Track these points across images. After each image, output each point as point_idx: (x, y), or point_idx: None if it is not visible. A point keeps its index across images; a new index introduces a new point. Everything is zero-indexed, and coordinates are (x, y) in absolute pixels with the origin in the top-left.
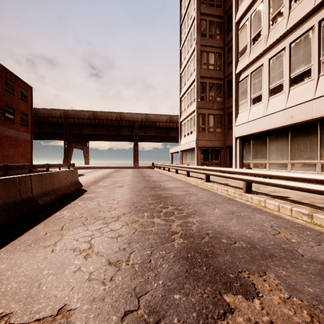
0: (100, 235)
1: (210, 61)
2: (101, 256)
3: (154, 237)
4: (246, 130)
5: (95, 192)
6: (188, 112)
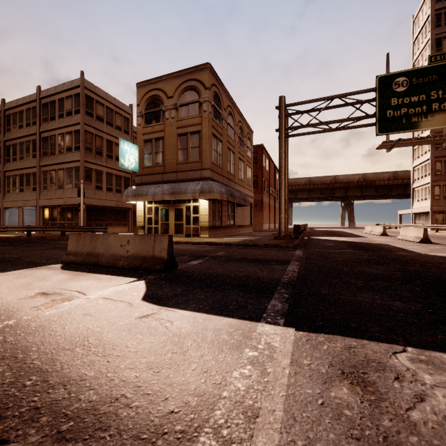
0: None
1: None
2: None
3: None
4: None
5: None
6: (422, 182)
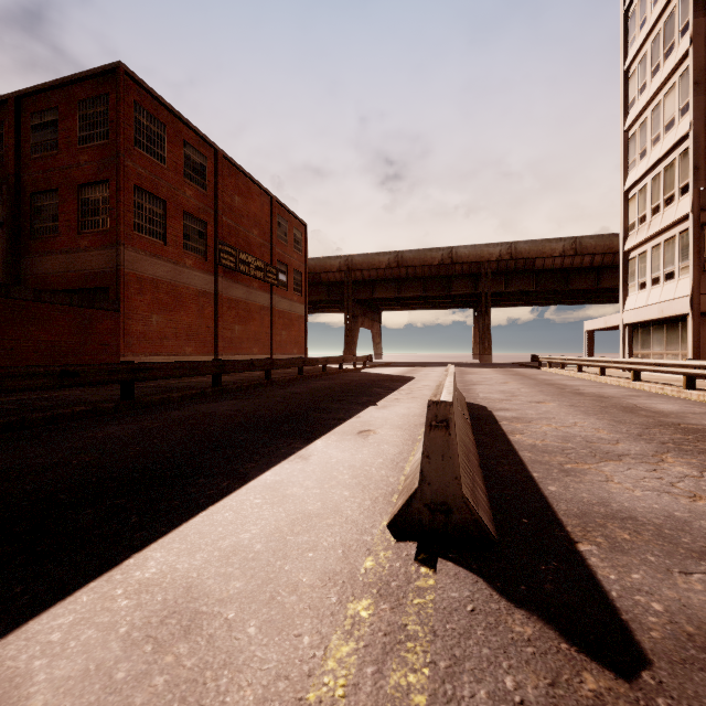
0: (679, 481)
1: None
2: None
3: None
4: None
5: (507, 409)
6: (657, 225)
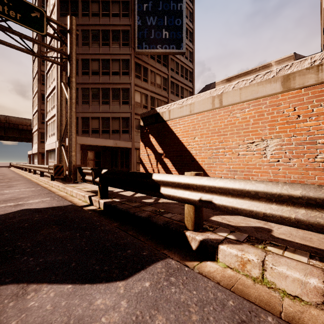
0: None
1: None
2: None
3: None
4: (47, 148)
5: None
6: (35, 129)
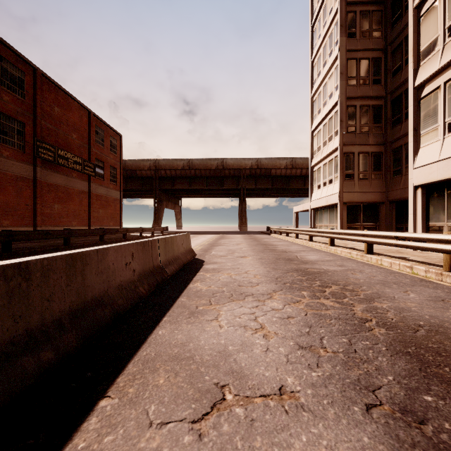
0: (263, 314)
1: (362, 72)
2: (284, 338)
3: (338, 322)
4: (435, 174)
5: (216, 263)
6: (325, 152)
